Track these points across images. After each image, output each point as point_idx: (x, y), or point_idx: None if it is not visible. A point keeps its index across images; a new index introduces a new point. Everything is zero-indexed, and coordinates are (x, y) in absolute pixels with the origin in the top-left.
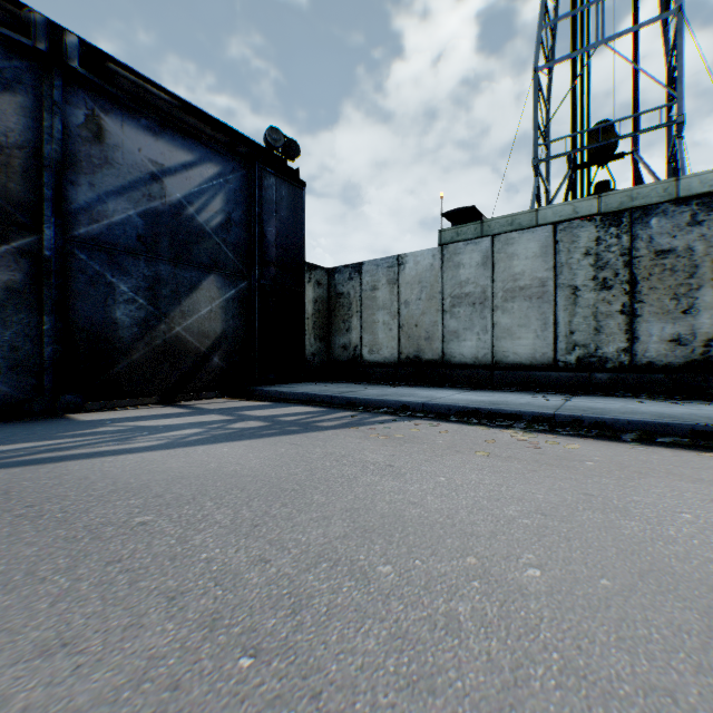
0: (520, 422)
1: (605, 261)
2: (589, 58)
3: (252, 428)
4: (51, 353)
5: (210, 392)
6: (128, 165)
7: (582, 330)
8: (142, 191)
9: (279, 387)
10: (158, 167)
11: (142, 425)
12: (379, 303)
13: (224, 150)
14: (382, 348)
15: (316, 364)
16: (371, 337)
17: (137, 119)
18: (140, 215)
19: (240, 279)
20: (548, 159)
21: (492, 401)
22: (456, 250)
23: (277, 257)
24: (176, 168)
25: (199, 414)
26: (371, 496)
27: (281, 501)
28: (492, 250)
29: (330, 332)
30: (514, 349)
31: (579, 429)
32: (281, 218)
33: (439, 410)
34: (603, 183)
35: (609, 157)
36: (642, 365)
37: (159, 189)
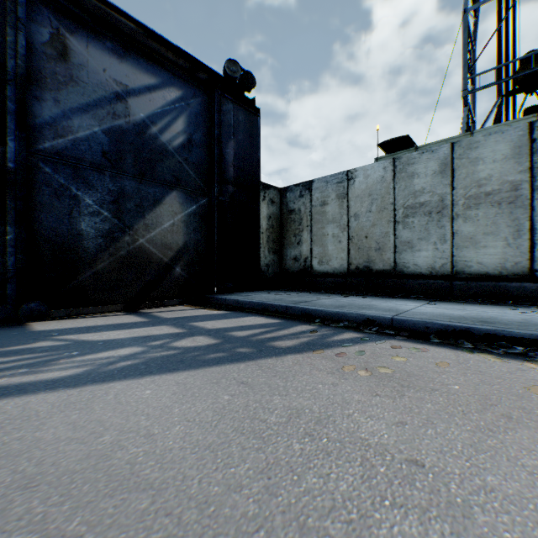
0: (537, 350)
1: None
2: None
3: (197, 348)
4: (15, 262)
5: (172, 300)
6: (93, 84)
7: None
8: (106, 109)
9: (235, 295)
10: (122, 88)
11: (83, 338)
12: (328, 217)
13: (186, 77)
14: (332, 259)
15: (270, 274)
16: (321, 249)
17: (102, 42)
18: (105, 132)
19: (200, 195)
20: (478, 90)
21: (476, 317)
22: (409, 160)
23: (235, 177)
24: (140, 90)
25: (151, 325)
26: None
27: None
28: (451, 156)
29: (282, 245)
30: (477, 258)
31: None
32: (238, 141)
33: (413, 327)
34: (532, 108)
35: None
36: None
37: (123, 109)
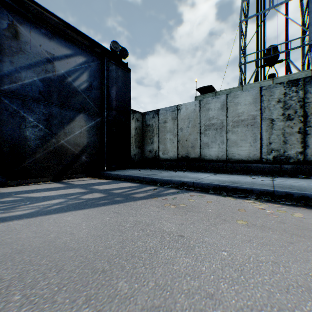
0: (252, 194)
1: (289, 105)
2: (266, 15)
3: (94, 198)
4: None
5: (80, 174)
6: (33, 53)
7: (276, 142)
8: (41, 67)
9: (116, 171)
10: (51, 56)
11: (31, 196)
12: (167, 129)
13: (88, 50)
14: (169, 151)
15: (136, 160)
16: (163, 146)
17: (39, 29)
18: (41, 80)
19: (96, 116)
20: (246, 63)
21: (232, 181)
22: (207, 101)
23: (116, 106)
24: (61, 57)
25: (69, 188)
26: (170, 282)
27: (86, 292)
28: (226, 101)
29: (143, 144)
30: (238, 152)
31: (291, 200)
32: (118, 86)
33: (202, 186)
34: (272, 74)
35: (276, 62)
36: (310, 161)
37: (52, 67)
